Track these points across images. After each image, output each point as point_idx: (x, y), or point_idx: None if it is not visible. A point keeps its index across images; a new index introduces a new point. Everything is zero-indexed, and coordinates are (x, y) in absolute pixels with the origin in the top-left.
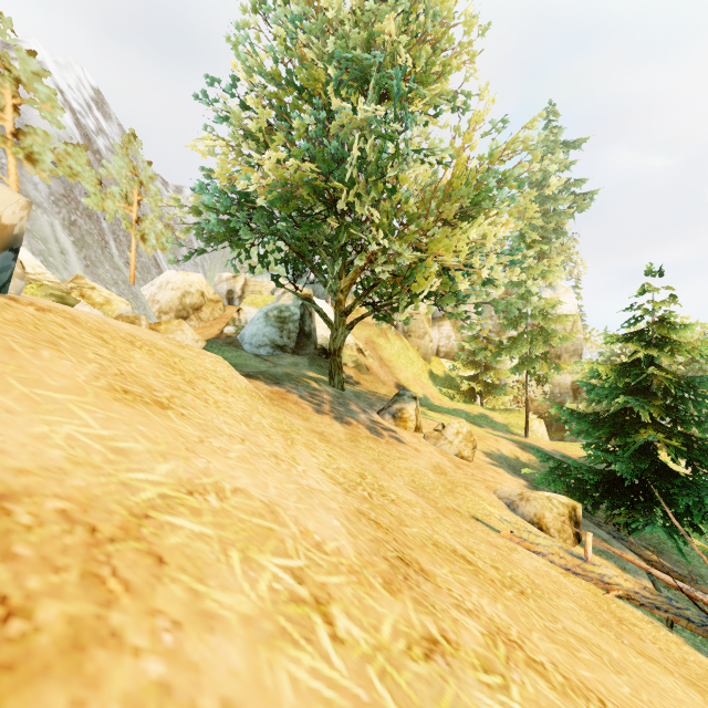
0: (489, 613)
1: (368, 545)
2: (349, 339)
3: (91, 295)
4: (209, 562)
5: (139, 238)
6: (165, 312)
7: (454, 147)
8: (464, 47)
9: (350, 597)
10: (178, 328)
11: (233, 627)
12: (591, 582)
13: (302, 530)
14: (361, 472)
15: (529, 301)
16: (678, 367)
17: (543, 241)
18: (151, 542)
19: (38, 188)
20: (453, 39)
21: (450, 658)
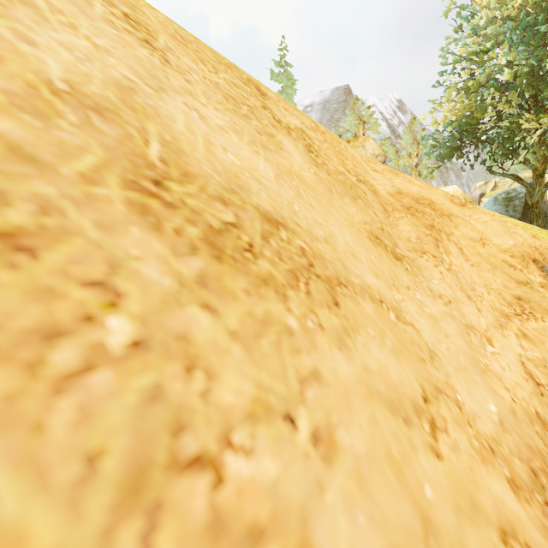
0: None
1: None
2: None
3: None
4: None
5: (417, 175)
6: None
7: None
8: None
9: None
10: None
11: None
12: None
13: None
14: None
15: None
16: None
17: None
18: None
19: None
20: None
21: None
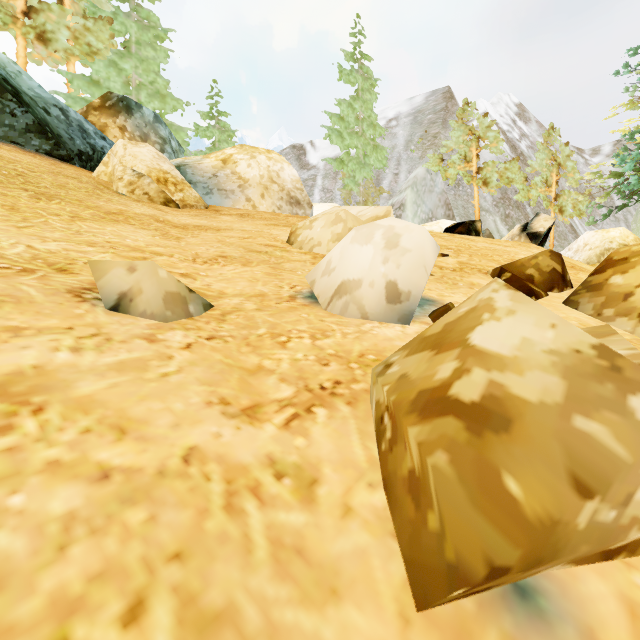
0: None
1: None
2: None
3: None
4: None
5: (557, 212)
6: None
7: None
8: None
9: None
10: None
11: None
12: None
13: None
14: None
15: None
16: None
17: None
18: None
19: (486, 200)
20: None
21: None
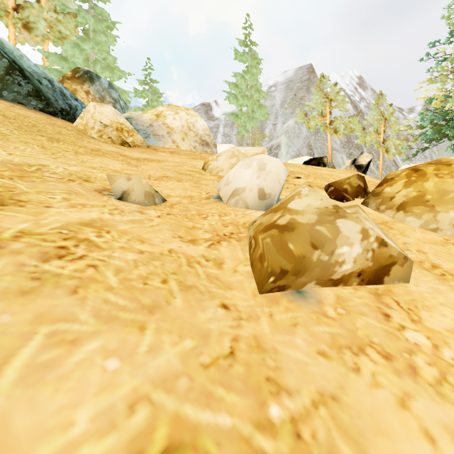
0: None
1: None
2: None
3: None
4: None
5: (384, 151)
6: None
7: None
8: None
9: None
10: None
11: None
12: None
13: None
14: None
15: None
16: None
17: None
18: None
19: (336, 143)
20: None
21: None
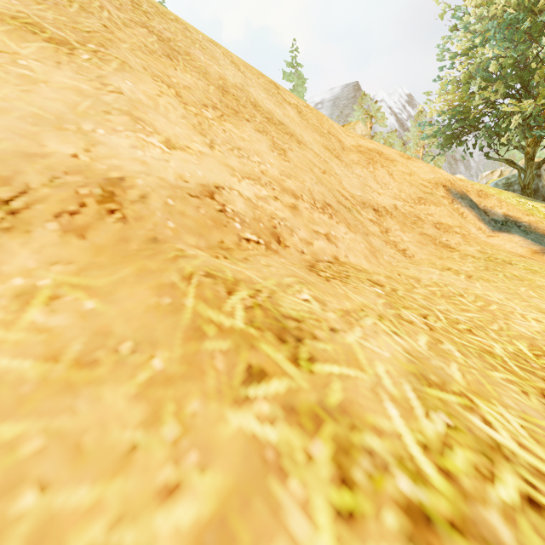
0: None
1: None
2: None
3: None
4: None
5: None
6: None
7: None
8: None
9: None
10: None
11: None
12: None
13: None
14: None
15: None
16: None
17: None
18: None
19: None
20: None
21: None
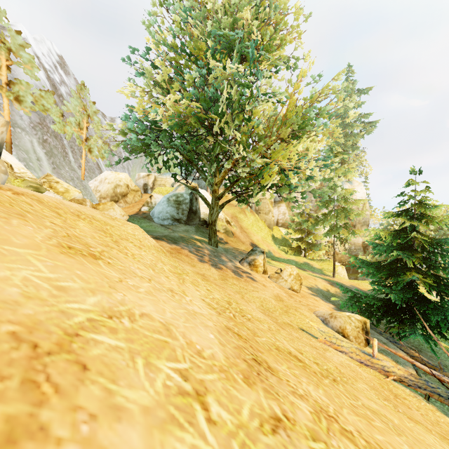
0: (314, 396)
1: (233, 351)
2: (221, 214)
3: (56, 187)
4: (121, 367)
5: (87, 150)
6: (104, 197)
7: (288, 92)
8: (294, 28)
9: (220, 389)
10: (111, 207)
11: (136, 416)
12: (376, 370)
13: (188, 342)
14: (228, 301)
15: (335, 190)
16: (430, 233)
17: (344, 152)
18: (78, 354)
19: (22, 118)
20: (287, 23)
21: (290, 431)
